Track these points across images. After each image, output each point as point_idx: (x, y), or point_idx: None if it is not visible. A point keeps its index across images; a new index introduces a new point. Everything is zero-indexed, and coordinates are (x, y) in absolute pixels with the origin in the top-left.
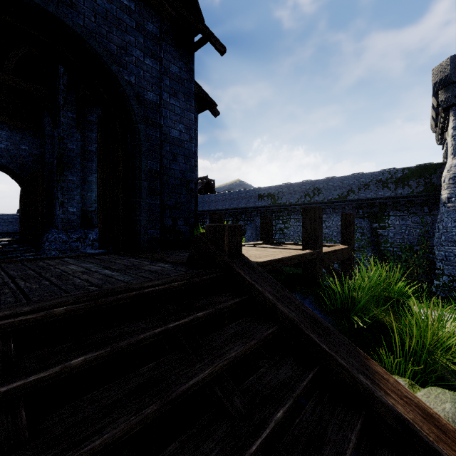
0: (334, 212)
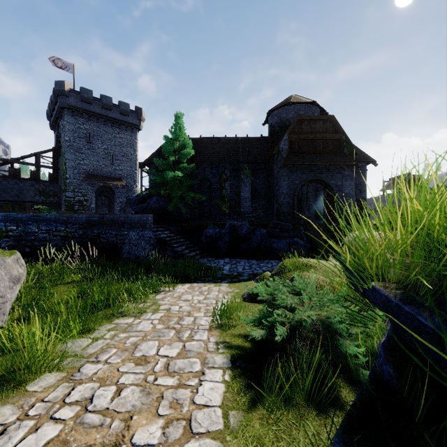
0: None
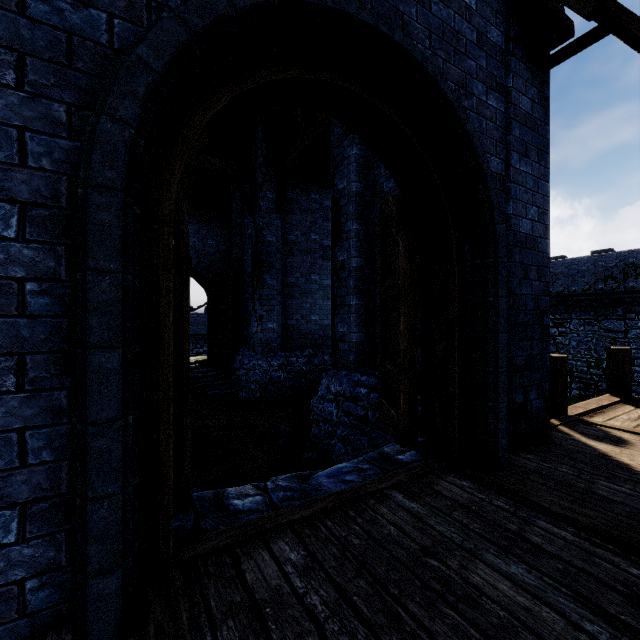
0: None
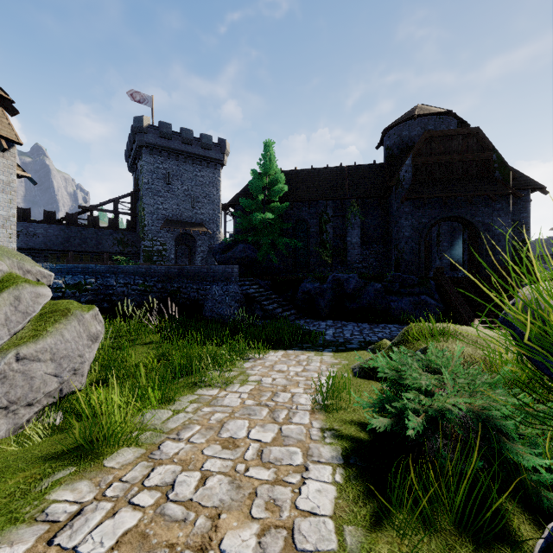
0: None
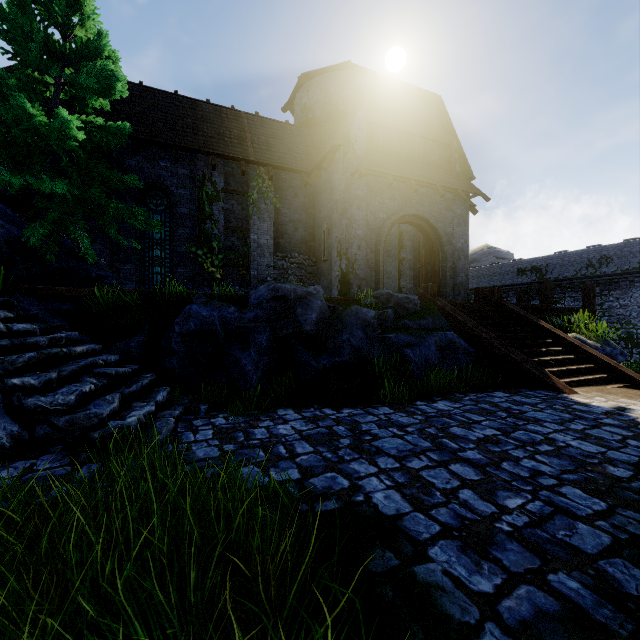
0: (632, 286)
